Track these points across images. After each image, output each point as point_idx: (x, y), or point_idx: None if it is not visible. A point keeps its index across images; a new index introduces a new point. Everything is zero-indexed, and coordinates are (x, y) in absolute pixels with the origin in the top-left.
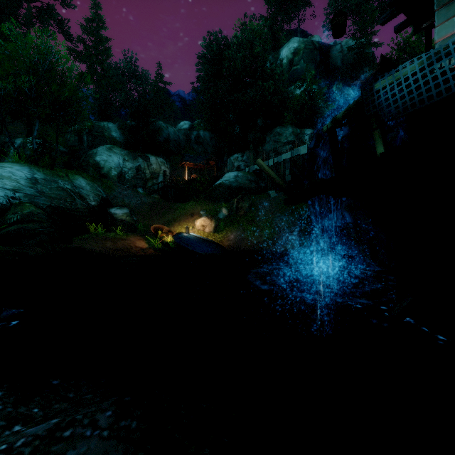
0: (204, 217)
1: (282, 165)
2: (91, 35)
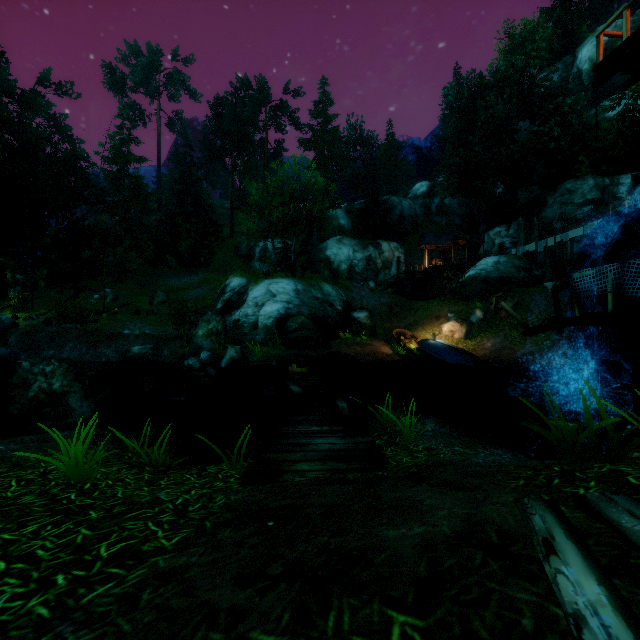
0: (452, 322)
1: (569, 245)
2: (318, 117)
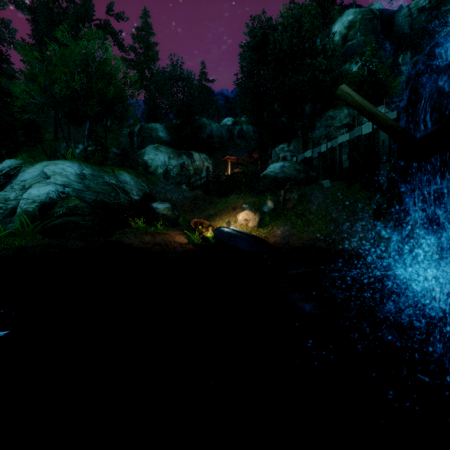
0: (247, 211)
1: (338, 150)
2: (141, 43)
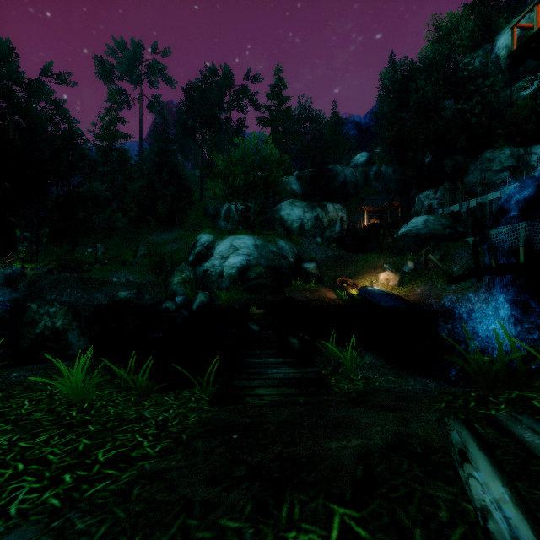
0: (388, 271)
1: (488, 206)
2: (274, 99)
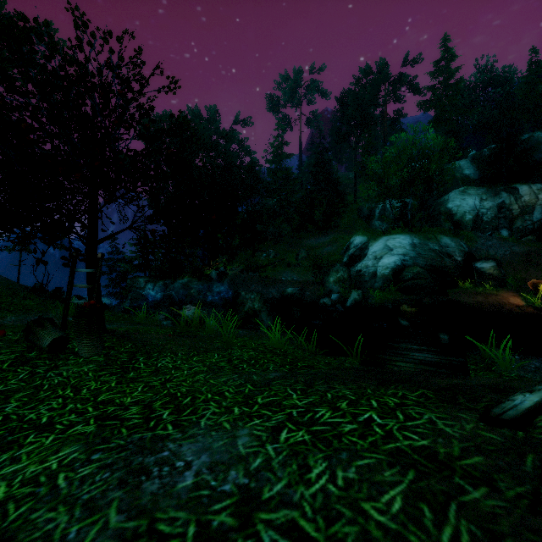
0: None
1: None
2: (439, 76)
